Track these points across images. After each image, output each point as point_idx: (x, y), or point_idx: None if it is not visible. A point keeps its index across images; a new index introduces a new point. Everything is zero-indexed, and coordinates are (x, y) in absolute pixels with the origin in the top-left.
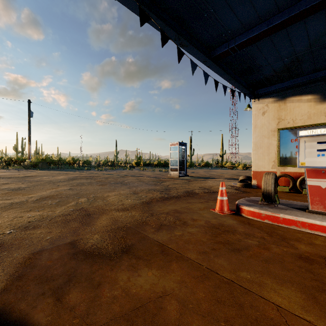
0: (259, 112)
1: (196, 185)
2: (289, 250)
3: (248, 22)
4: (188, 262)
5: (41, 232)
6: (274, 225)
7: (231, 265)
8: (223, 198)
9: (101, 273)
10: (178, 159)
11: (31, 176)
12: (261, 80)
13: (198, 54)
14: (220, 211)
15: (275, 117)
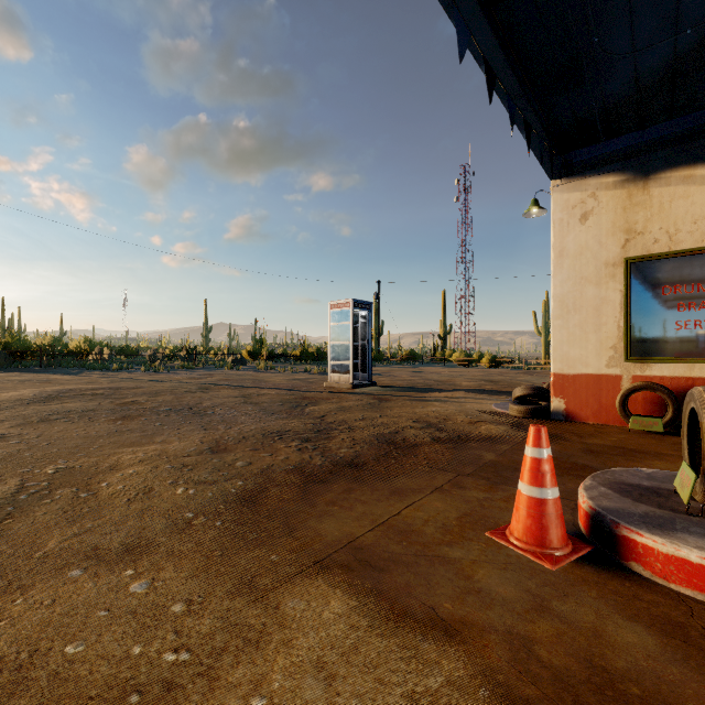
0: (570, 214)
1: (404, 414)
2: None
3: None
4: None
5: None
6: None
7: None
8: (545, 493)
9: None
10: (350, 342)
11: None
12: (588, 118)
13: None
14: (535, 546)
15: (618, 227)
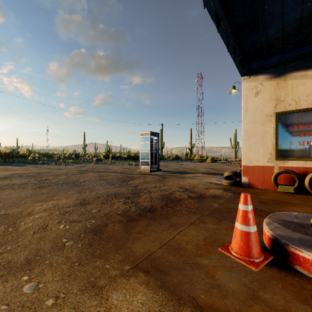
0: (250, 92)
1: (174, 184)
2: None
3: None
4: None
5: None
6: None
7: None
8: (250, 228)
9: None
10: (149, 151)
11: None
12: (259, 47)
13: None
14: (245, 257)
15: (272, 98)
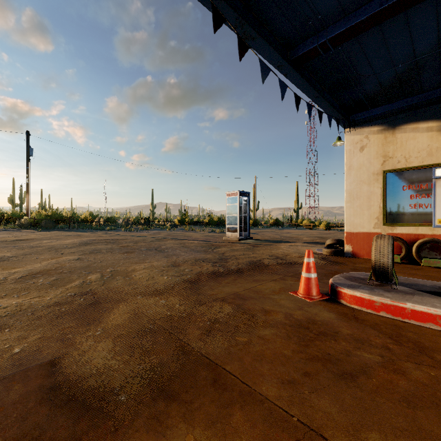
0: (355, 147)
1: (265, 253)
2: (440, 375)
3: (349, 0)
4: (264, 407)
5: (7, 338)
6: (397, 322)
7: (343, 409)
8: (310, 275)
9: (92, 439)
10: (237, 215)
11: (25, 239)
12: (359, 100)
13: (271, 54)
14: (306, 295)
15: (379, 154)
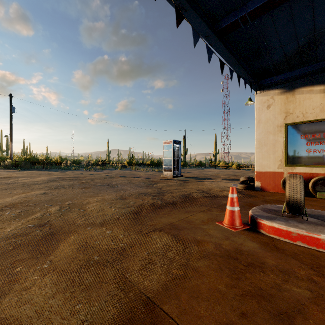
0: (263, 105)
1: (193, 187)
2: None
3: None
4: None
5: None
6: (313, 251)
7: None
8: (234, 208)
9: None
10: (172, 158)
11: (5, 177)
12: (267, 68)
13: (200, 25)
14: (230, 225)
15: (282, 111)
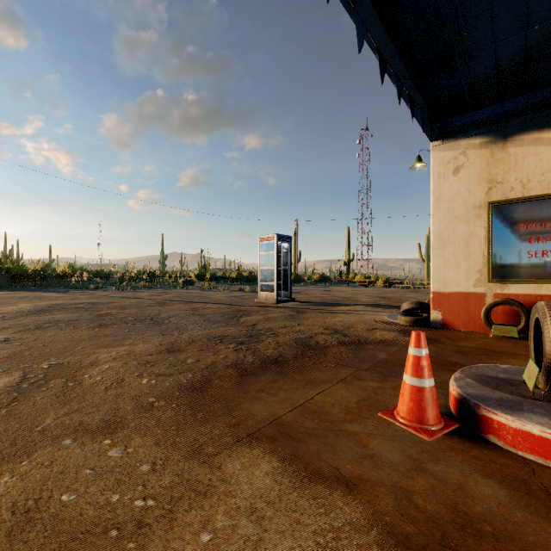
0: (446, 168)
1: (316, 323)
2: None
3: None
4: None
5: None
6: None
7: None
8: (424, 382)
9: None
10: (274, 267)
11: None
12: (459, 93)
13: None
14: (416, 423)
15: (483, 178)
